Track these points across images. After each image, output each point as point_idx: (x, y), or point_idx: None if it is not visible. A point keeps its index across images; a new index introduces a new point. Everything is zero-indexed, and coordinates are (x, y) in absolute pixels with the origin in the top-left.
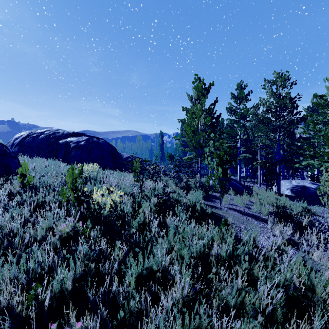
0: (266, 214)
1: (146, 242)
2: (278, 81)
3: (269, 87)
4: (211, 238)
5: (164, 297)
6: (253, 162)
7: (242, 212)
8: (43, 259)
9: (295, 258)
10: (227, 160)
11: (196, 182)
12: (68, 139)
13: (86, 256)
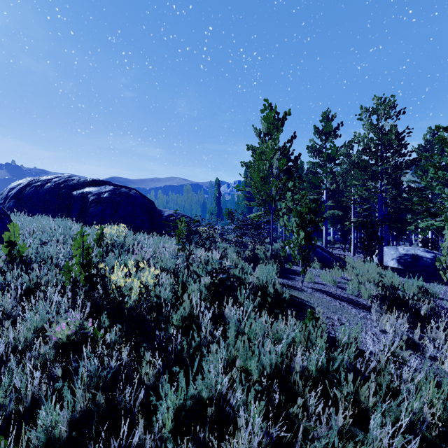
0: (367, 298)
1: (193, 348)
2: (380, 109)
3: (367, 118)
4: (291, 339)
5: (219, 446)
6: (345, 222)
7: (334, 294)
8: (21, 388)
9: (423, 373)
10: (312, 220)
11: (266, 250)
12: (86, 189)
13: (93, 379)
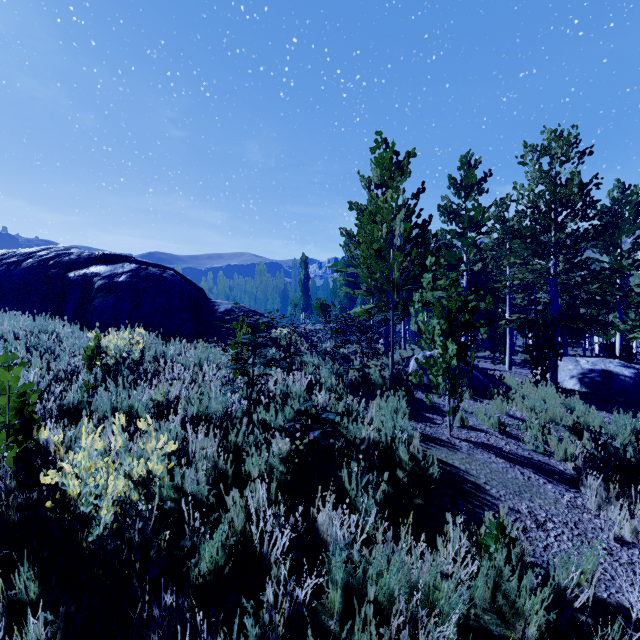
0: (563, 457)
1: None
2: (554, 147)
3: (533, 161)
4: (466, 601)
5: None
6: (500, 321)
7: (507, 452)
8: None
9: None
10: (470, 324)
11: (382, 367)
12: (90, 268)
13: None
